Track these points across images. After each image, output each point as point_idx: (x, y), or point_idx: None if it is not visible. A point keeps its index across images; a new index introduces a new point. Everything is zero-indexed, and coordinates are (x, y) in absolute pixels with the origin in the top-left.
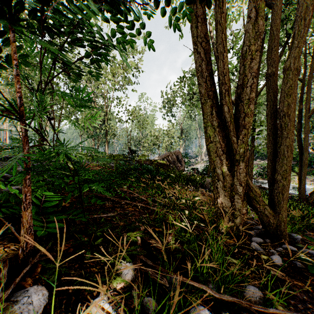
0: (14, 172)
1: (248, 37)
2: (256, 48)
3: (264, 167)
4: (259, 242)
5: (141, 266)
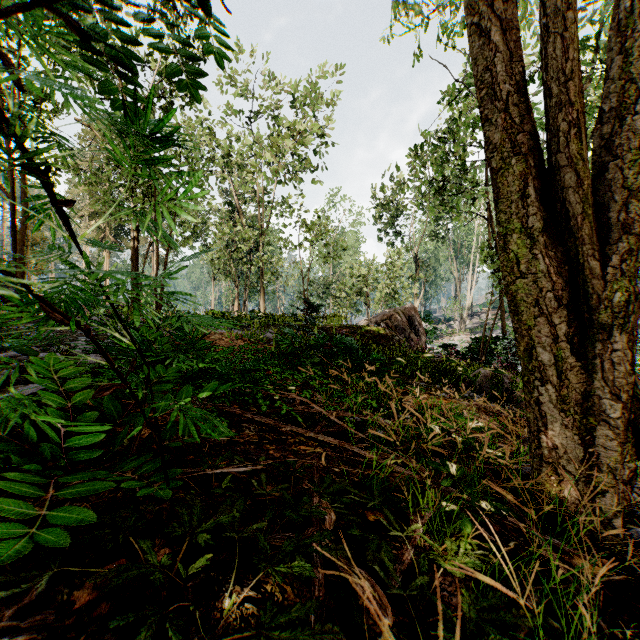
0: None
1: None
2: None
3: None
4: None
5: None
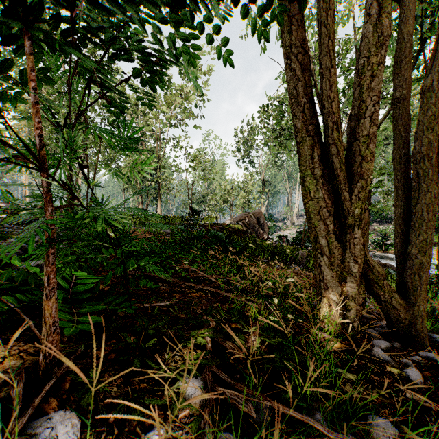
0: (30, 247)
1: (367, 44)
2: (380, 60)
3: (384, 234)
4: (384, 347)
5: (213, 382)
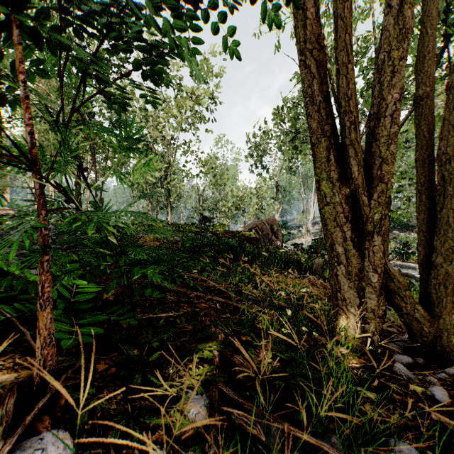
0: (12, 253)
1: (388, 38)
2: (401, 54)
3: (405, 242)
4: (406, 363)
5: (219, 400)
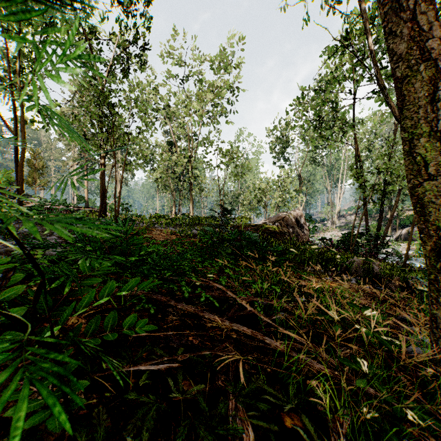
0: None
1: None
2: None
3: None
4: None
5: None
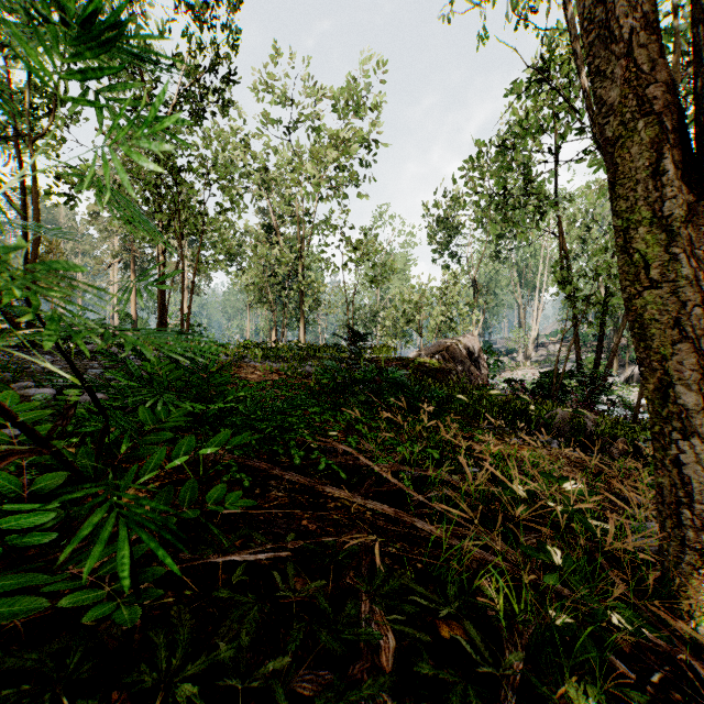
0: None
1: None
2: None
3: None
4: None
5: None
